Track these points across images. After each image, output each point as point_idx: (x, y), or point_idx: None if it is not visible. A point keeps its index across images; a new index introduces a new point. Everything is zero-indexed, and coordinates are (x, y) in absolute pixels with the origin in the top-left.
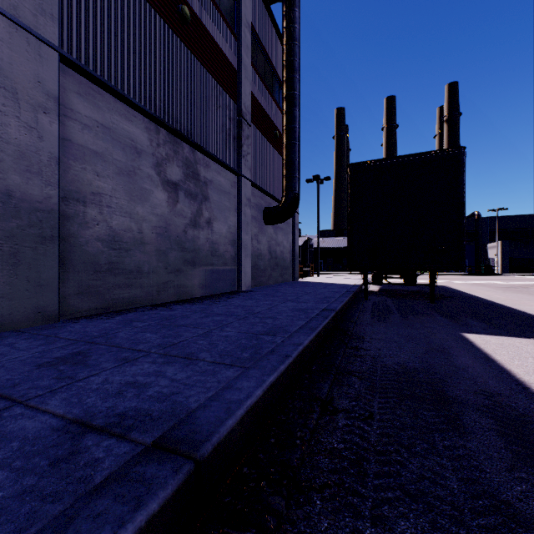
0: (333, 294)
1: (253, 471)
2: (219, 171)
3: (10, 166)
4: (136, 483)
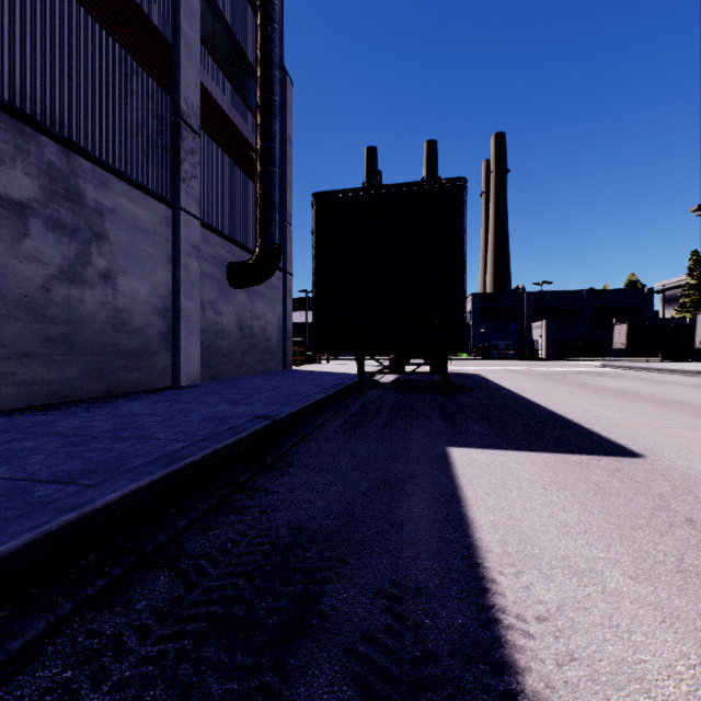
0: (311, 390)
1: None
2: (133, 196)
3: None
4: None
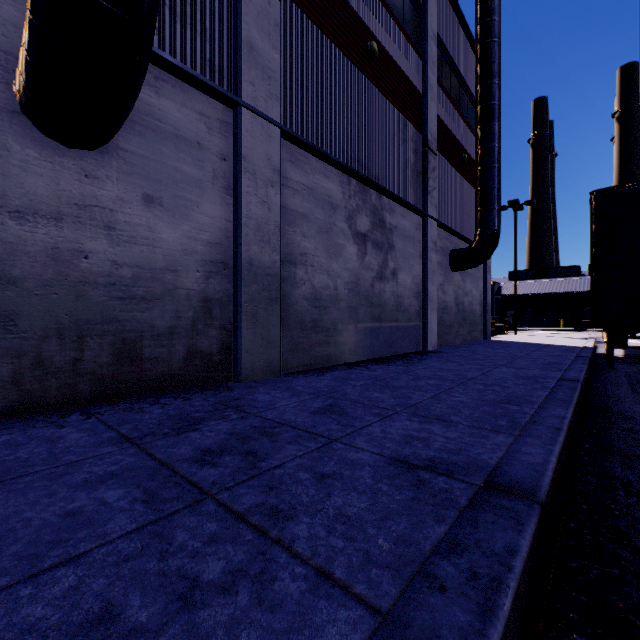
0: (559, 360)
1: (581, 527)
2: (404, 214)
3: (251, 238)
4: (502, 509)
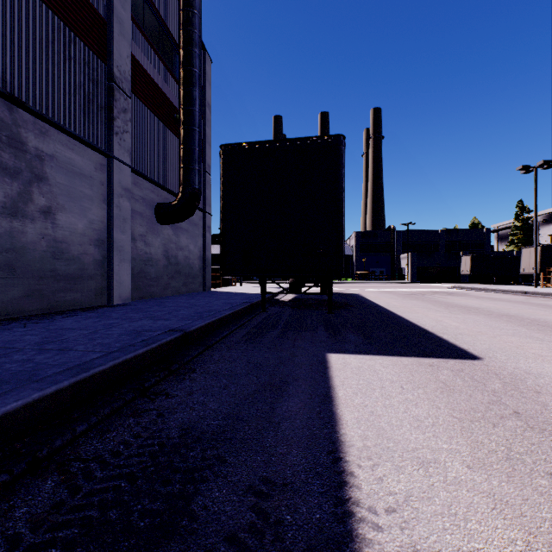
0: (222, 307)
1: None
2: (71, 145)
3: None
4: None
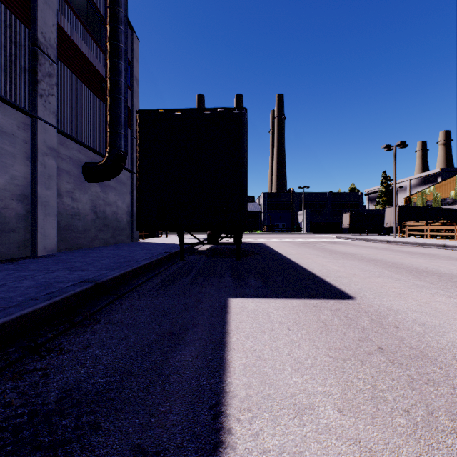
0: (142, 257)
1: None
2: None
3: None
4: None
